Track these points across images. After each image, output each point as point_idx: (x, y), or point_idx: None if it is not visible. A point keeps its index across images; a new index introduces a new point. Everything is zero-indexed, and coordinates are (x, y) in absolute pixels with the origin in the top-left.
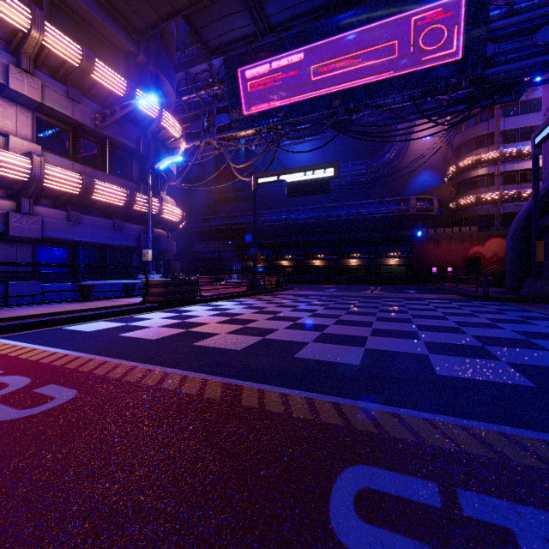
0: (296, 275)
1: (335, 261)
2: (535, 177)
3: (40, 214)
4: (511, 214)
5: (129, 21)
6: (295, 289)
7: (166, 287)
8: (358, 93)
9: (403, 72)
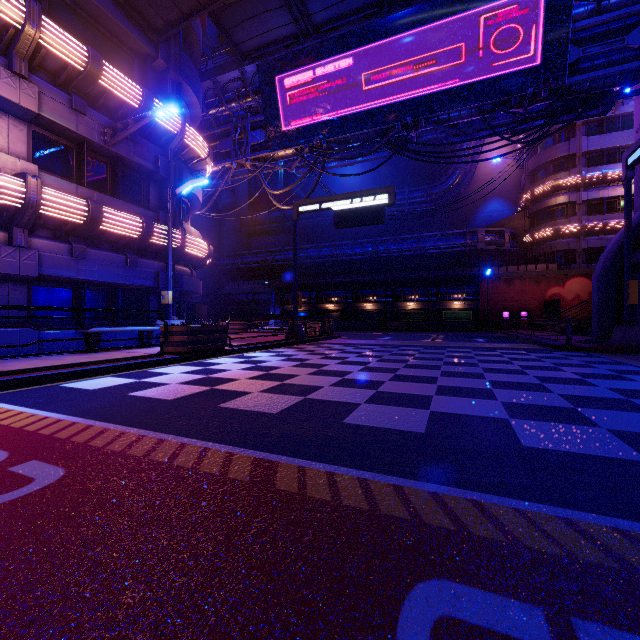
0: (344, 321)
1: (390, 304)
2: (628, 204)
3: (37, 248)
4: (596, 249)
5: (145, 17)
6: (343, 337)
7: (189, 335)
8: (417, 105)
9: (471, 80)
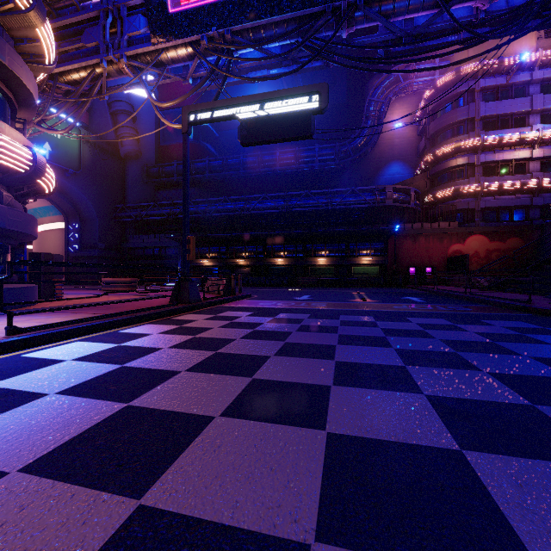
0: (254, 276)
1: (301, 259)
2: None
3: None
4: (491, 208)
5: None
6: (253, 296)
7: None
8: None
9: None
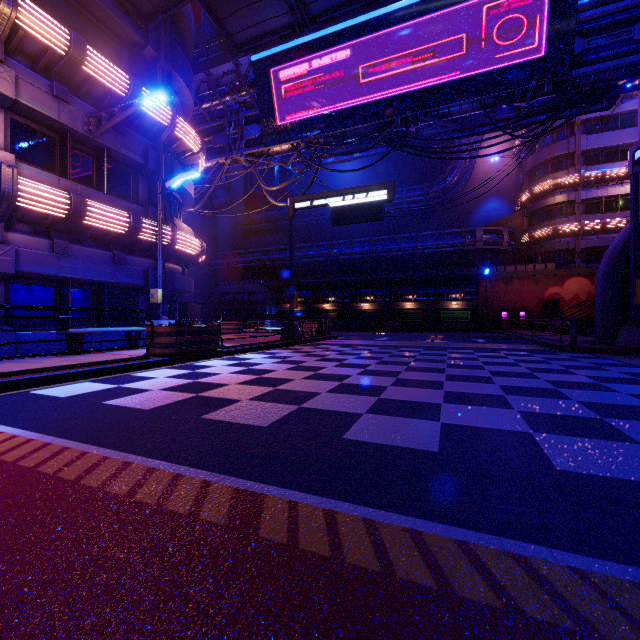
0: (341, 321)
1: (387, 304)
2: (634, 200)
3: (15, 243)
4: (594, 248)
5: (133, 2)
6: (340, 338)
7: (177, 336)
8: (417, 98)
9: (472, 73)
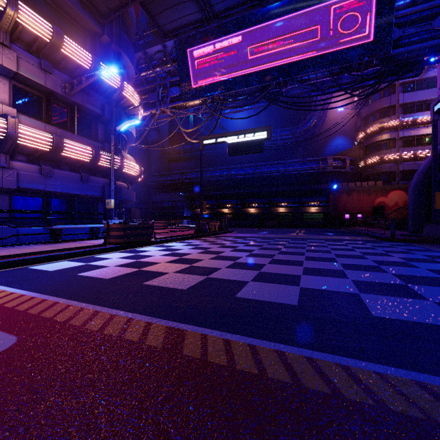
0: (235, 221)
1: (267, 209)
2: (434, 138)
3: (16, 168)
4: (409, 171)
5: (94, 5)
6: (234, 232)
7: (125, 231)
8: (286, 69)
9: (324, 52)
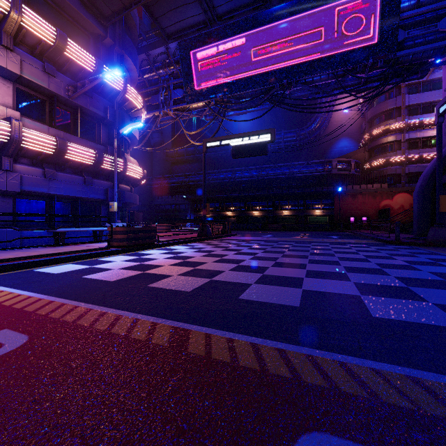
0: (238, 224)
1: (271, 212)
2: (439, 141)
3: (20, 171)
4: (414, 173)
5: (97, 8)
6: (238, 235)
7: (128, 234)
8: (290, 71)
9: (328, 54)
